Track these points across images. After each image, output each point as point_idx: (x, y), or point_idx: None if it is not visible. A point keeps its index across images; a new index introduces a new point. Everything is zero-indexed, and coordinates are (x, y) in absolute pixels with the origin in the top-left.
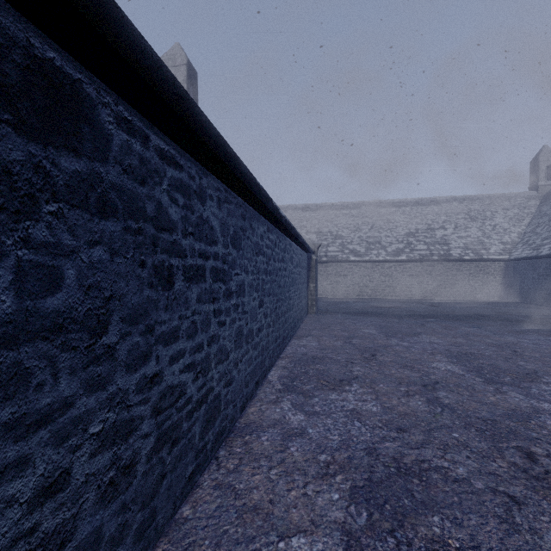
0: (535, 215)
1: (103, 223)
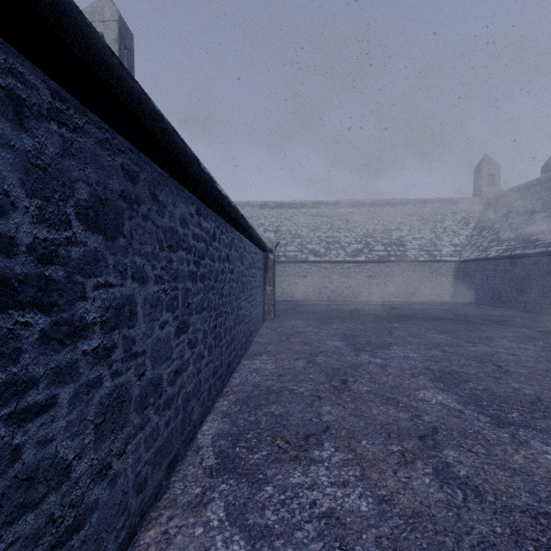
0: (480, 219)
1: None
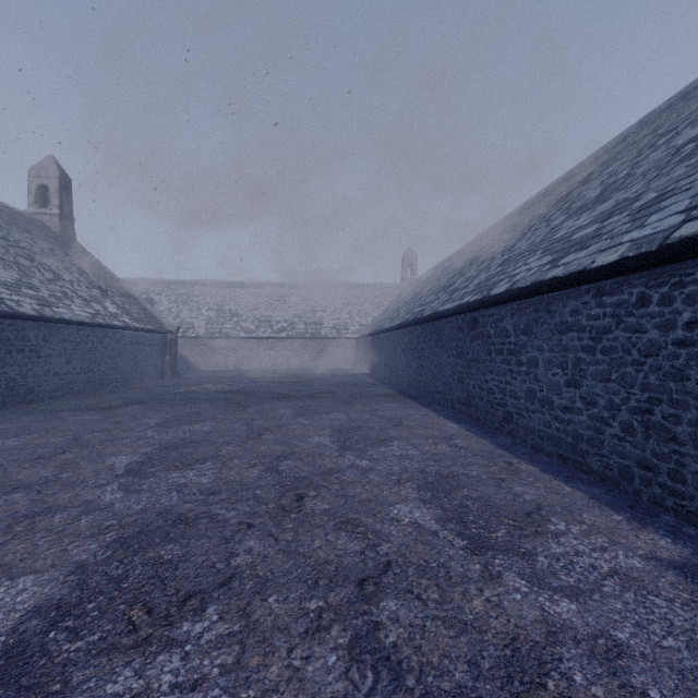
0: (390, 303)
1: None
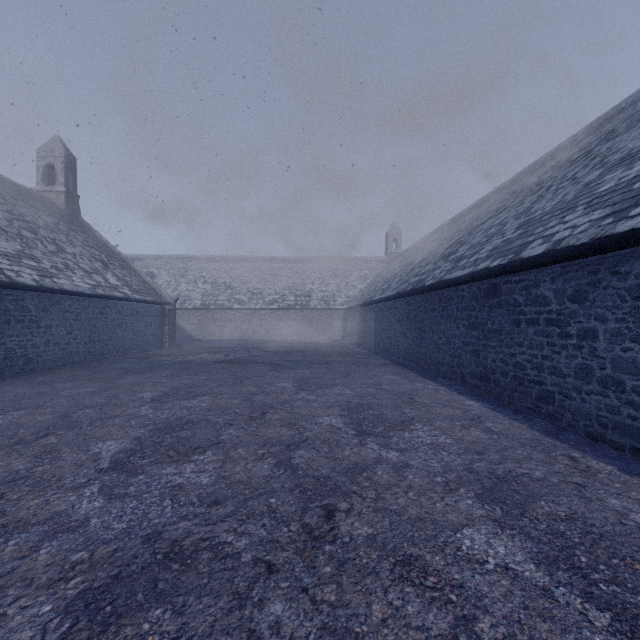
0: (375, 276)
1: None
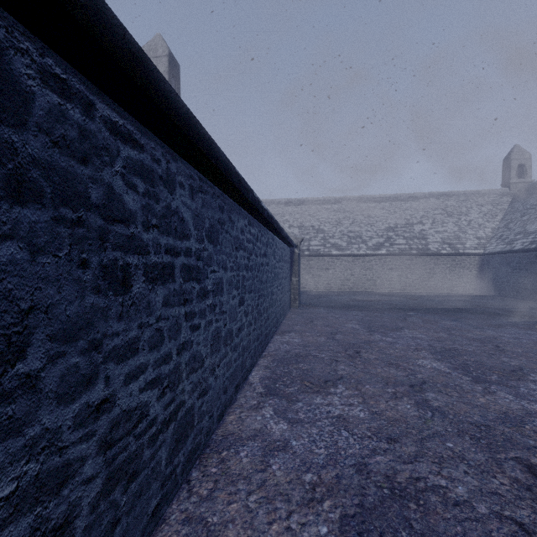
0: (508, 211)
1: (18, 210)
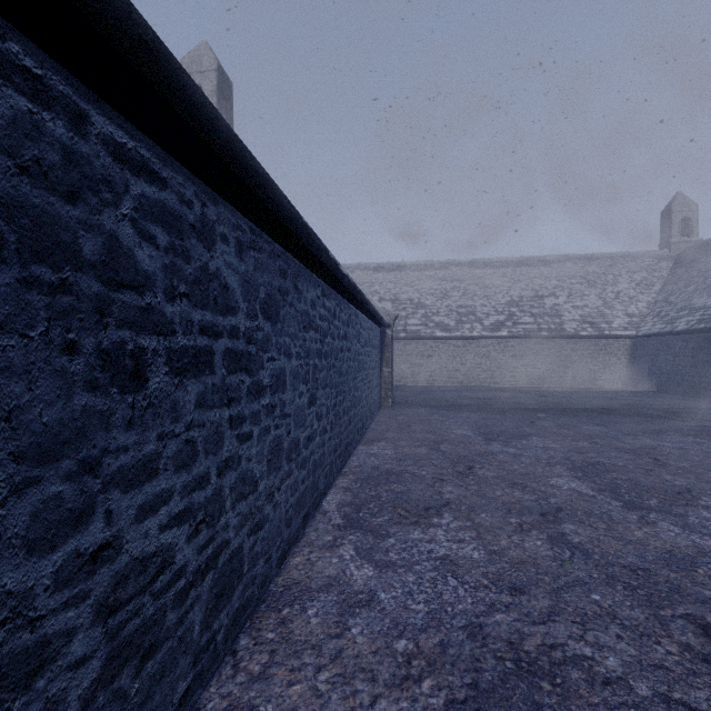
0: (668, 280)
1: None
